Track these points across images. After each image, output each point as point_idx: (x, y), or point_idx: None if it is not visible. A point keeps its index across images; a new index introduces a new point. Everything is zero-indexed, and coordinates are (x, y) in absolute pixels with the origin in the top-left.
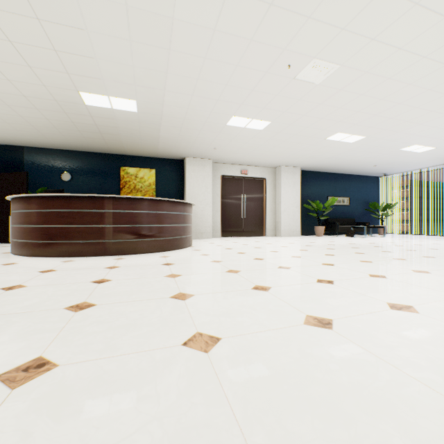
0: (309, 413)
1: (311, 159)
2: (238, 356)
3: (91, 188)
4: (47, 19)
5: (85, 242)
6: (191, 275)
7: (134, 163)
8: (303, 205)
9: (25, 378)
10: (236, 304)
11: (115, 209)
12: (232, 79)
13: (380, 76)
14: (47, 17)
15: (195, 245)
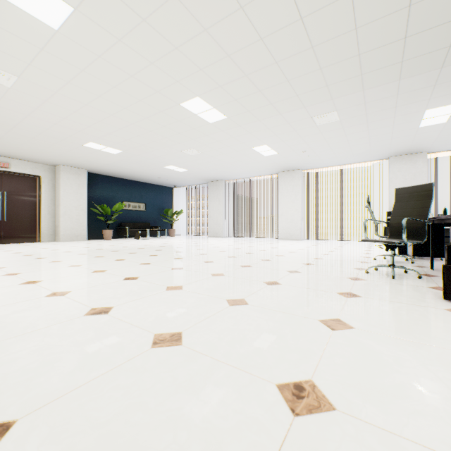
0: None
1: (91, 163)
2: None
3: None
4: None
5: None
6: None
7: None
8: (91, 209)
9: None
10: None
11: None
12: None
13: (76, 100)
14: None
15: None
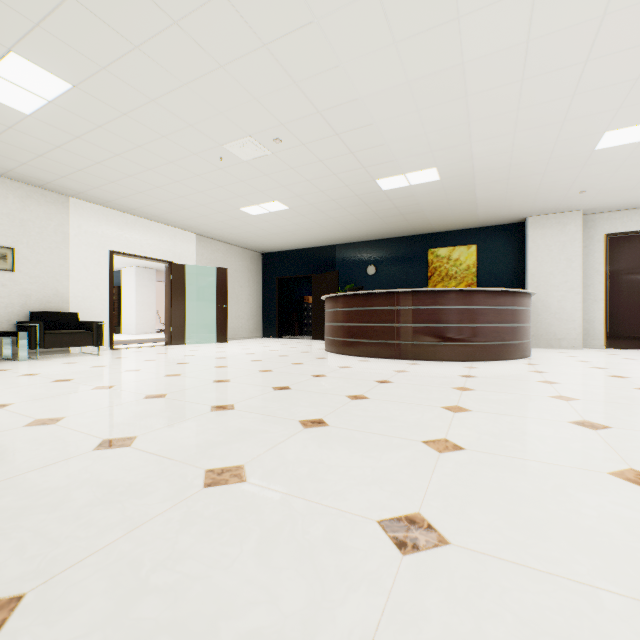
0: (499, 516)
1: None
2: (468, 465)
3: (395, 280)
4: (343, 131)
5: (380, 342)
6: (486, 392)
7: (445, 241)
8: None
9: (311, 425)
10: (518, 430)
11: (410, 305)
12: (583, 82)
13: None
14: (343, 130)
15: (534, 358)
